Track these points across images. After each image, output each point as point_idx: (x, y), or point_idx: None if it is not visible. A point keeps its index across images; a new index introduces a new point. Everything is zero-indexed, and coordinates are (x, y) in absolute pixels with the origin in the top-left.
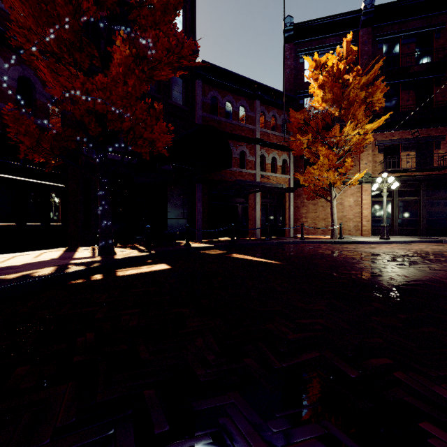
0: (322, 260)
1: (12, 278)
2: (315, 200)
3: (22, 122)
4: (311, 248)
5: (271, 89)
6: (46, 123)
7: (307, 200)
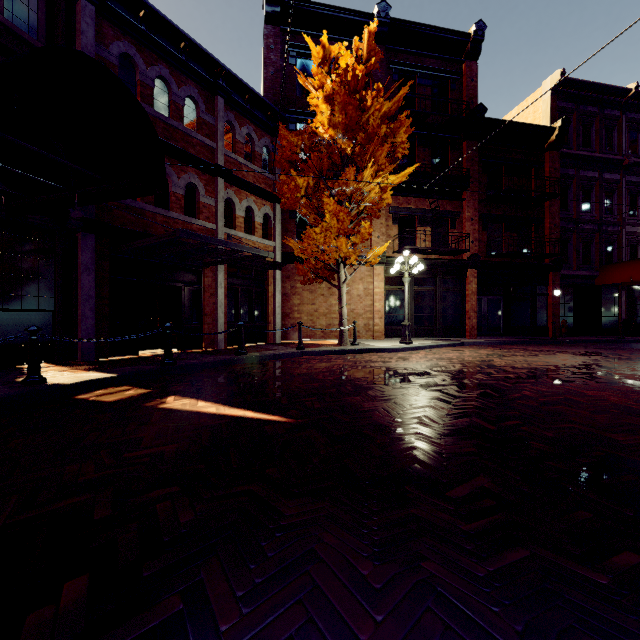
0: (365, 399)
1: None
2: (312, 285)
3: None
4: (321, 365)
5: (245, 87)
6: None
7: (303, 283)
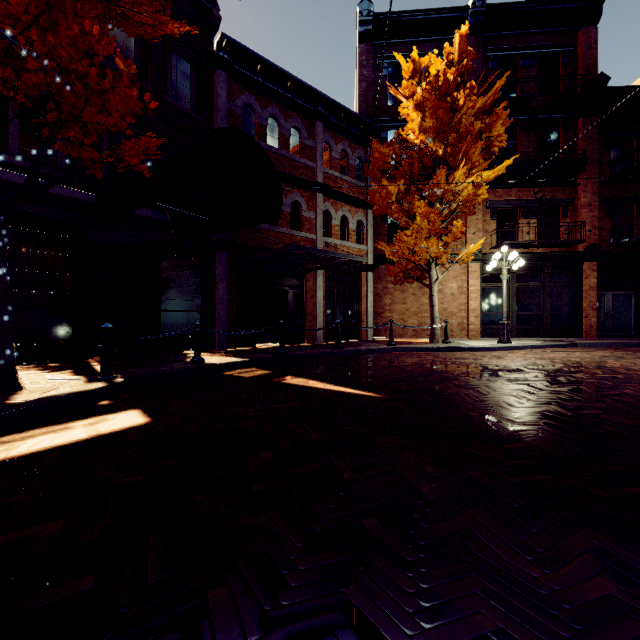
0: (448, 386)
1: None
2: (404, 285)
3: None
4: (410, 360)
5: (340, 108)
6: None
7: (394, 284)
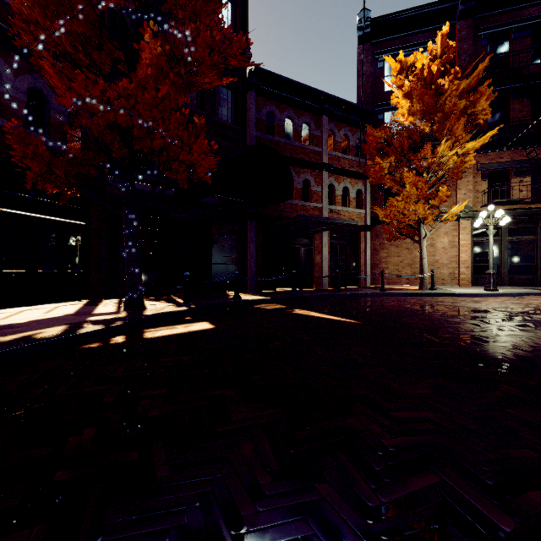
0: (413, 319)
1: (6, 341)
2: (398, 241)
3: (28, 142)
4: (395, 302)
5: (342, 102)
6: (62, 146)
7: (388, 240)
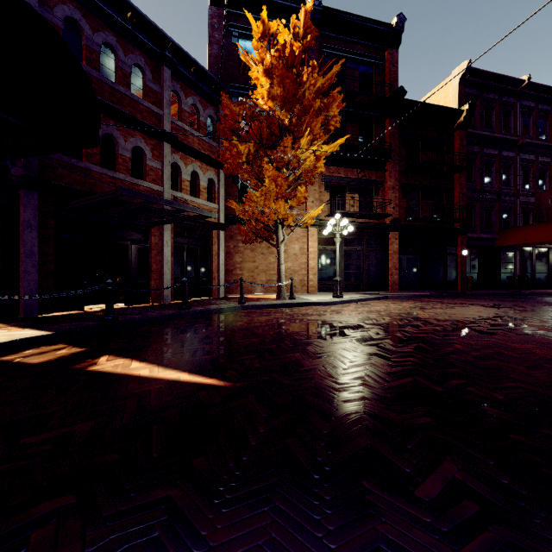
0: (305, 356)
1: None
2: (253, 245)
3: None
4: (261, 319)
5: (190, 60)
6: None
7: (244, 243)
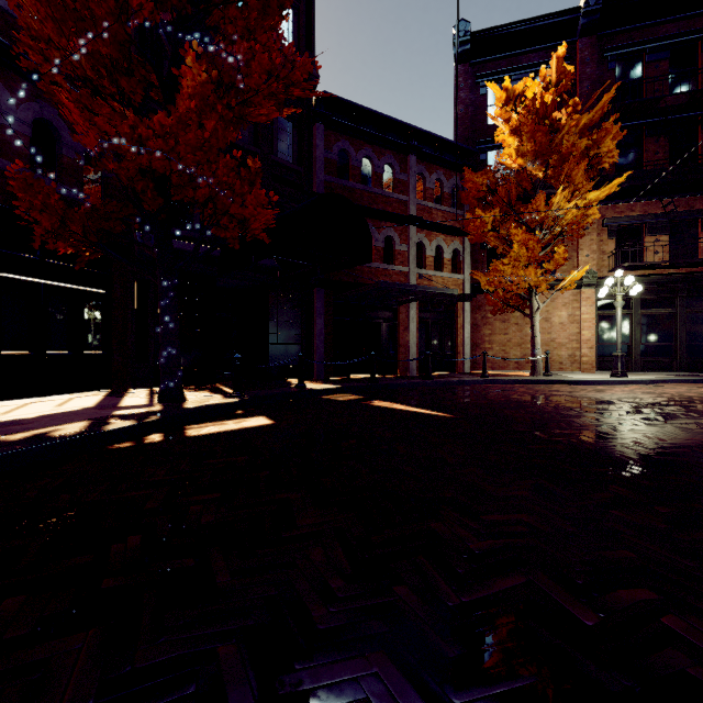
0: (519, 412)
1: (17, 440)
2: (505, 315)
3: (37, 190)
4: (499, 391)
5: (434, 137)
6: (77, 193)
7: (492, 314)
